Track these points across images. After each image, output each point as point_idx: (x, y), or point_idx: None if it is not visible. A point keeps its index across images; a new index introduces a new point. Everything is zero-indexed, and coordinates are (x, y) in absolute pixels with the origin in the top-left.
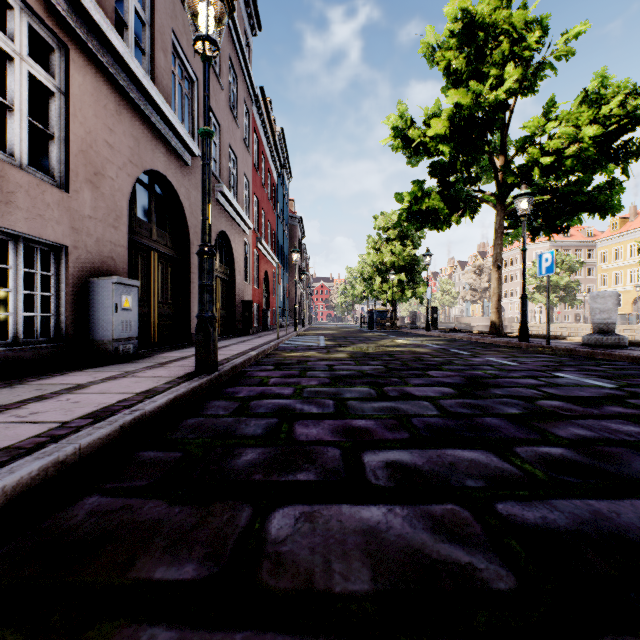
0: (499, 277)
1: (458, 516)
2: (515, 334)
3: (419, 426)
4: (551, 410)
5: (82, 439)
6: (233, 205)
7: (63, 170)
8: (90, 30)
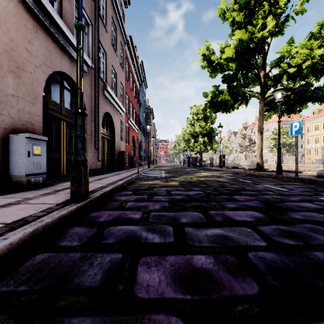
0: (261, 138)
1: None
2: (270, 170)
3: (260, 267)
4: None
5: None
6: (113, 98)
7: None
8: None
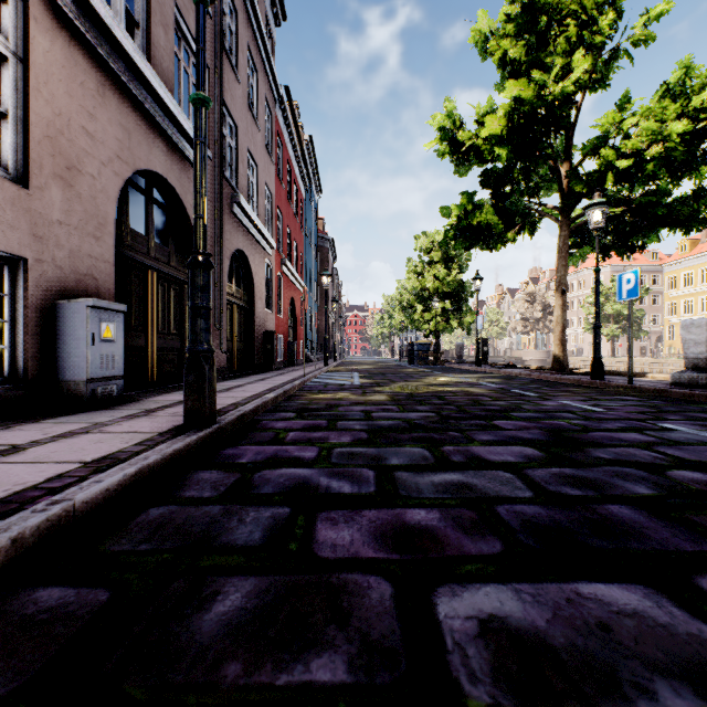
0: (563, 304)
1: None
2: (582, 370)
3: (512, 524)
4: (699, 489)
5: None
6: (252, 219)
7: (21, 160)
8: None
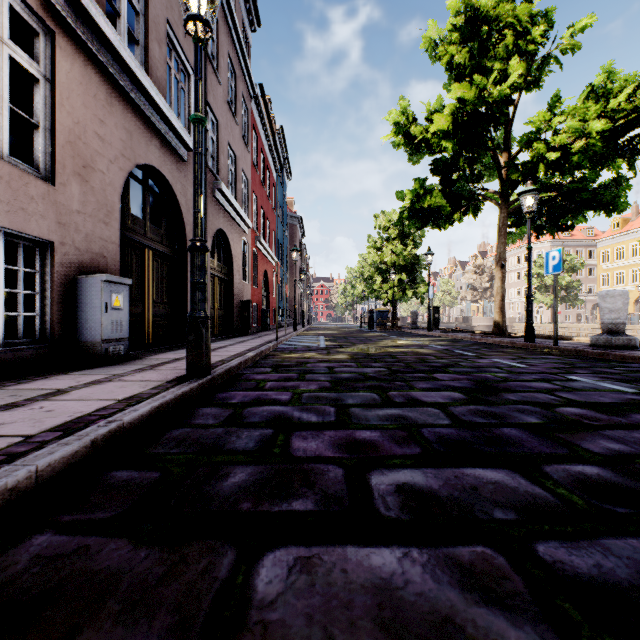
0: (503, 276)
1: (491, 563)
2: (519, 334)
3: (431, 438)
4: (574, 419)
5: (41, 459)
6: (231, 203)
7: (49, 162)
8: (78, 15)
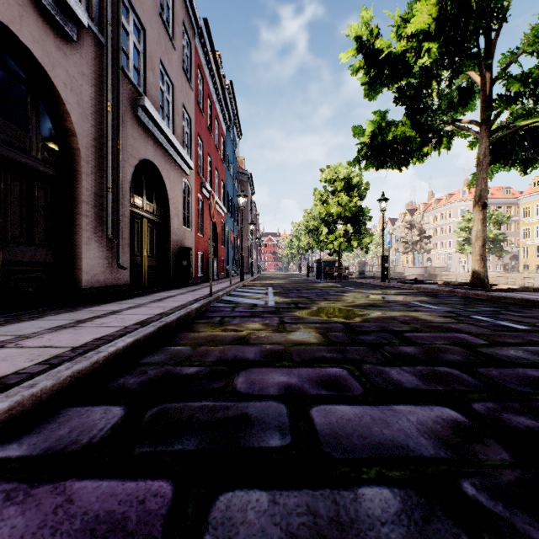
0: (484, 218)
1: None
2: (501, 286)
3: None
4: None
5: None
6: (163, 131)
7: None
8: None
